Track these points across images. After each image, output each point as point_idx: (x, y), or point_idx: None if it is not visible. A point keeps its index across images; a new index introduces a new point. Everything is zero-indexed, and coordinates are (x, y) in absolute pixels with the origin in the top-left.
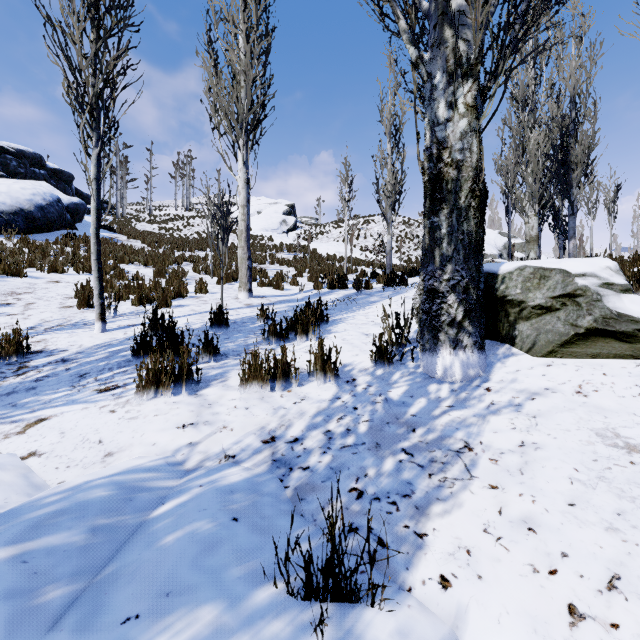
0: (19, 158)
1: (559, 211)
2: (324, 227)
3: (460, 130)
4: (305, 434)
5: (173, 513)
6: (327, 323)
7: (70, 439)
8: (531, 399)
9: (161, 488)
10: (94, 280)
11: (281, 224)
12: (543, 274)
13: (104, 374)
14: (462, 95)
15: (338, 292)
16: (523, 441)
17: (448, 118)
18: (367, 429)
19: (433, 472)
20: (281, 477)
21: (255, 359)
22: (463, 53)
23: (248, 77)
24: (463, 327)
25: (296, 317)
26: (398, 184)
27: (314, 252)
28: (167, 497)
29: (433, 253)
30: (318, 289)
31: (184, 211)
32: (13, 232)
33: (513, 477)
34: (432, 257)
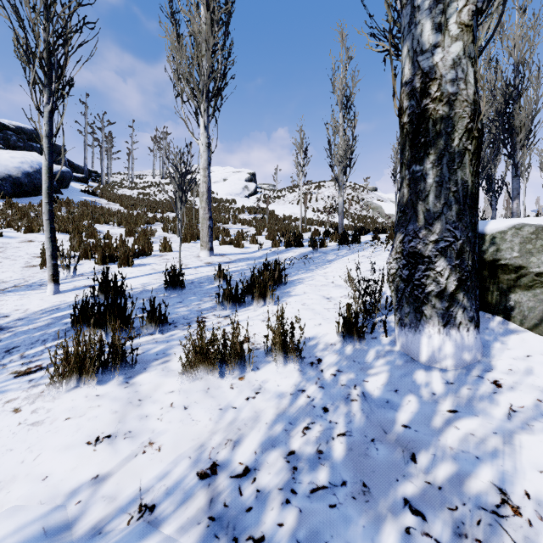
0: (18, 134)
1: (492, 175)
2: (281, 192)
3: (451, 57)
4: (259, 459)
5: None
6: (285, 284)
7: None
8: None
9: None
10: (46, 240)
11: (243, 189)
12: None
13: (34, 348)
14: (455, 13)
15: (295, 250)
16: None
17: (436, 43)
18: (345, 451)
19: None
20: None
21: (200, 338)
22: None
23: (208, 43)
24: (456, 300)
25: (253, 280)
26: (349, 150)
27: (272, 213)
28: None
29: (415, 209)
30: (276, 247)
31: (161, 179)
32: None
33: None
34: (414, 214)
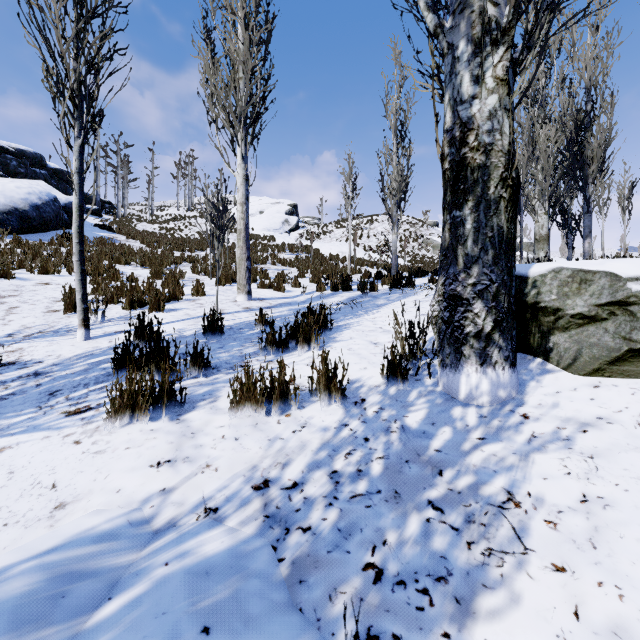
0: (19, 158)
1: (568, 210)
2: (327, 227)
3: (488, 109)
4: (306, 476)
5: (119, 620)
6: (331, 330)
7: (18, 482)
8: (582, 431)
9: (112, 568)
10: (76, 283)
11: (283, 224)
12: (584, 277)
13: (78, 391)
14: (491, 67)
15: (342, 294)
16: (585, 494)
17: (474, 95)
18: (382, 470)
19: (472, 539)
20: (274, 543)
21: (248, 377)
22: (492, 18)
23: (247, 66)
24: (492, 340)
25: (297, 324)
26: (404, 181)
27: (317, 252)
28: (118, 585)
29: (455, 253)
30: (321, 291)
31: (186, 211)
32: (5, 232)
33: (583, 552)
34: (454, 258)
